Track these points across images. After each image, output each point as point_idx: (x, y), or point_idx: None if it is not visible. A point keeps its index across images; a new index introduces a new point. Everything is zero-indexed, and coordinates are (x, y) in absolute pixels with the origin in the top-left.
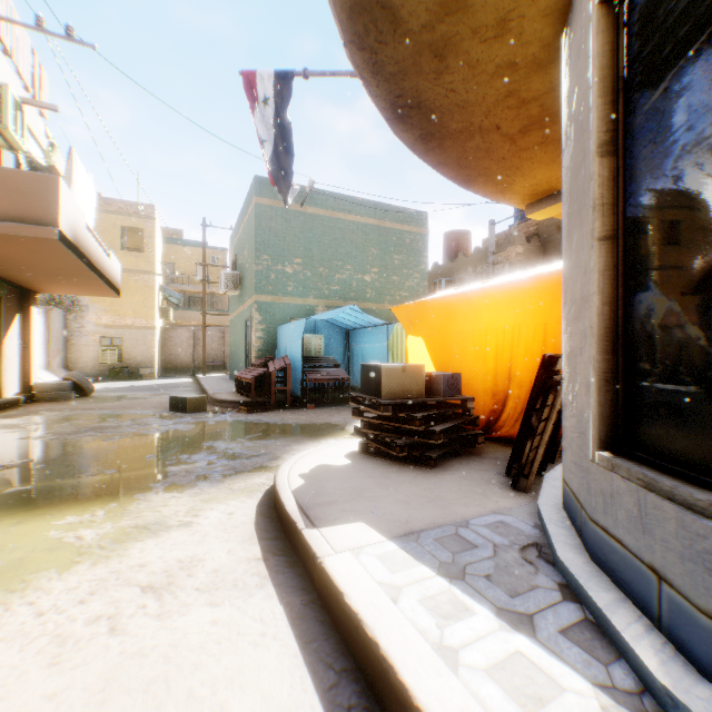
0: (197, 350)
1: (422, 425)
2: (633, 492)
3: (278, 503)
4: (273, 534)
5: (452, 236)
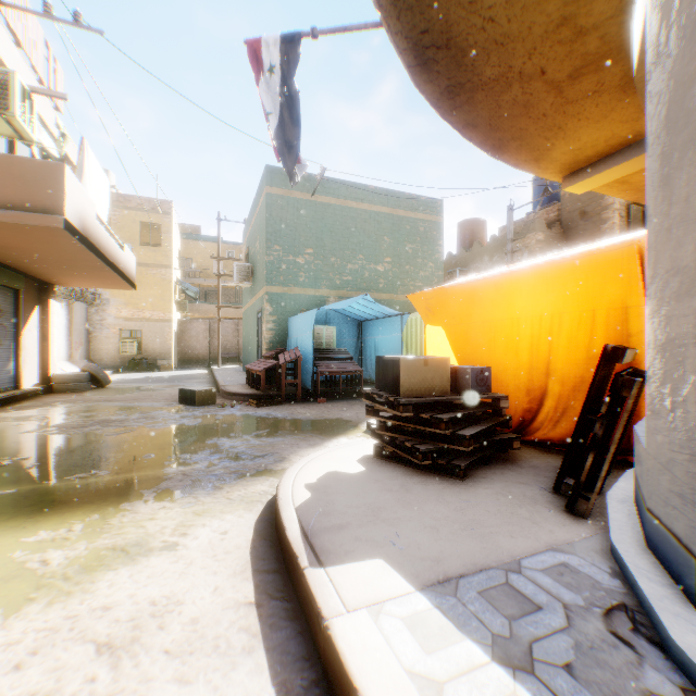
0: (212, 343)
1: (448, 428)
2: None
3: (279, 523)
4: (270, 564)
5: (466, 225)
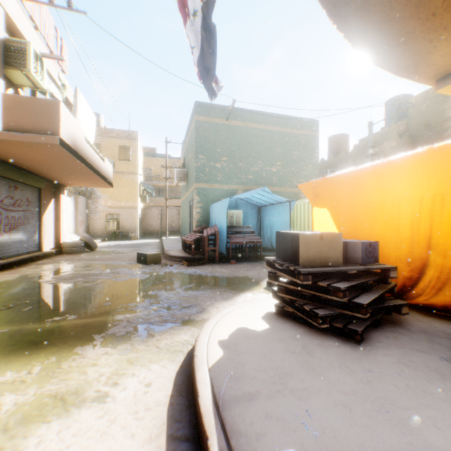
0: (163, 222)
1: (345, 296)
2: None
3: (193, 384)
4: (184, 429)
5: (334, 139)
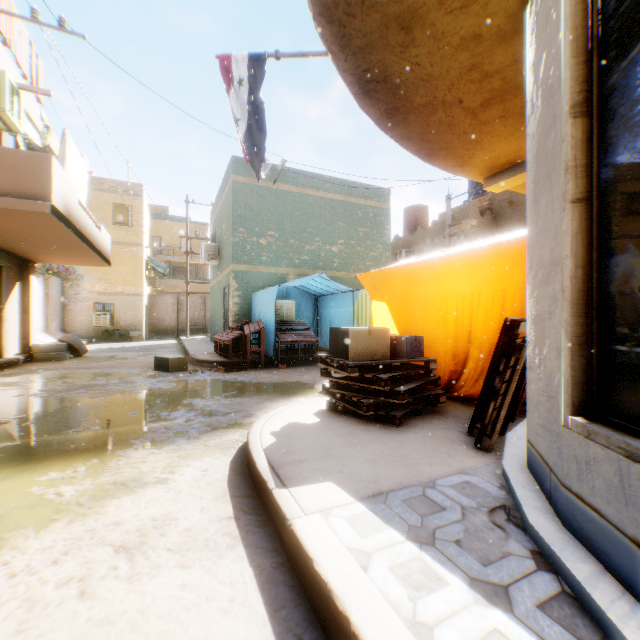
0: (181, 315)
1: (387, 386)
2: (613, 461)
3: (250, 461)
4: (244, 492)
5: (411, 211)
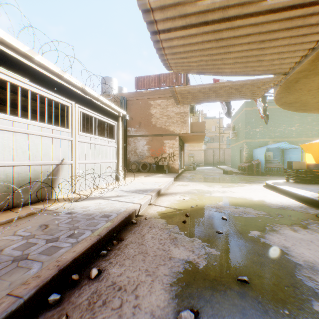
0: (214, 157)
1: (303, 174)
2: None
3: (267, 184)
4: (267, 188)
5: None
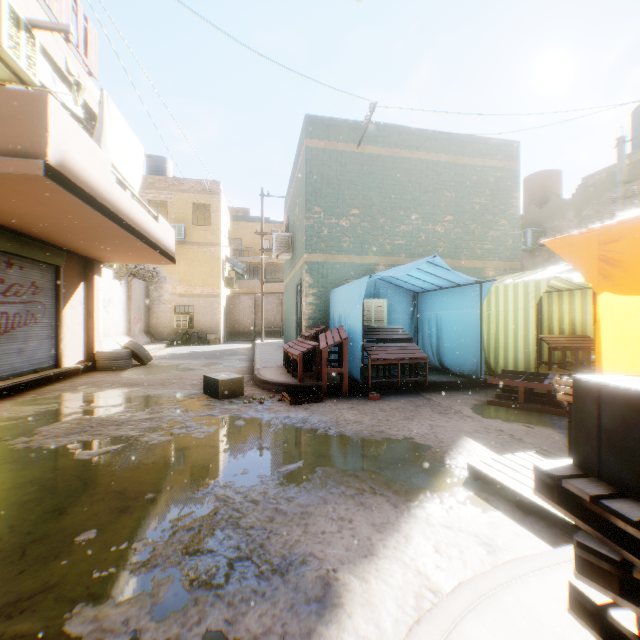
0: (258, 317)
1: None
2: None
3: None
4: None
5: (536, 179)
